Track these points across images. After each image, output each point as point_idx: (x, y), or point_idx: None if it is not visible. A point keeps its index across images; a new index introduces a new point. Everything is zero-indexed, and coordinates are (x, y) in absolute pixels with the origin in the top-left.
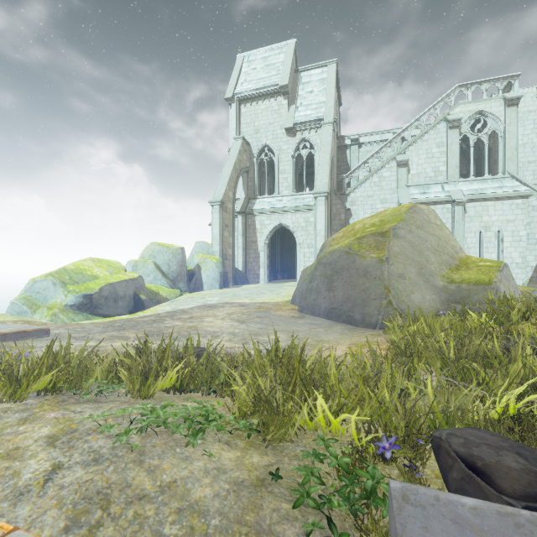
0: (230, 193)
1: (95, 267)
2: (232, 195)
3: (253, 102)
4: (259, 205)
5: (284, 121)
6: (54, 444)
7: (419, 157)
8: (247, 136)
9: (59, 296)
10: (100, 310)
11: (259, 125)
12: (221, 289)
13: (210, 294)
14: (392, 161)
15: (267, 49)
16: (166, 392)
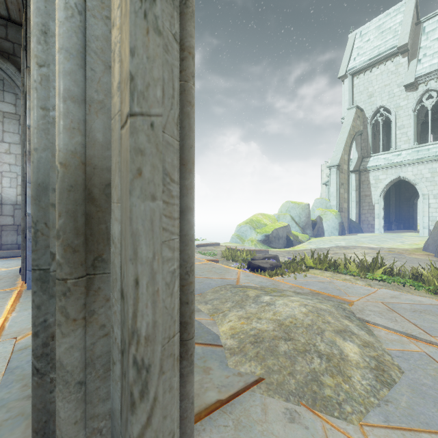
0: (345, 156)
1: (263, 218)
2: (347, 158)
3: (366, 71)
4: (373, 162)
5: (402, 78)
6: (358, 280)
7: None
8: (359, 103)
9: (253, 235)
10: (271, 244)
11: (373, 90)
12: (340, 236)
13: (333, 239)
14: None
15: (381, 17)
16: (374, 279)
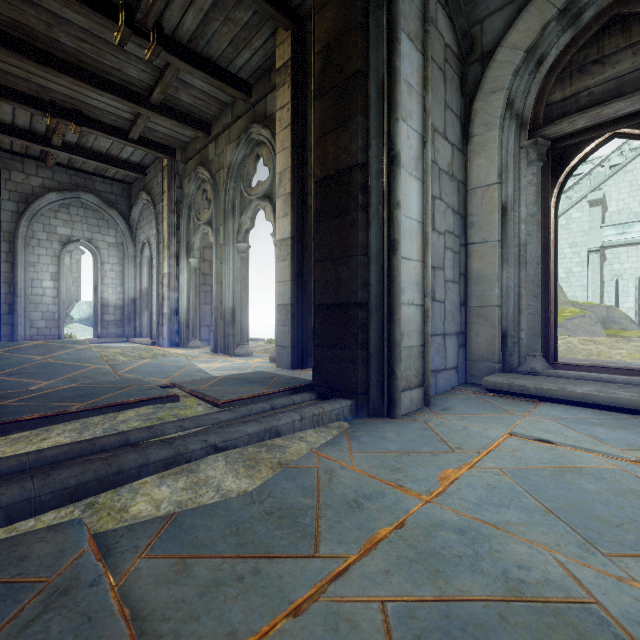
0: None
1: None
2: None
3: None
4: None
5: None
6: None
7: (619, 191)
8: None
9: None
10: None
11: None
12: None
13: None
14: (583, 200)
15: None
16: None
